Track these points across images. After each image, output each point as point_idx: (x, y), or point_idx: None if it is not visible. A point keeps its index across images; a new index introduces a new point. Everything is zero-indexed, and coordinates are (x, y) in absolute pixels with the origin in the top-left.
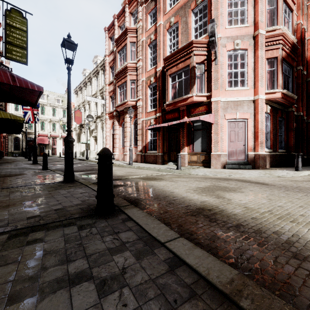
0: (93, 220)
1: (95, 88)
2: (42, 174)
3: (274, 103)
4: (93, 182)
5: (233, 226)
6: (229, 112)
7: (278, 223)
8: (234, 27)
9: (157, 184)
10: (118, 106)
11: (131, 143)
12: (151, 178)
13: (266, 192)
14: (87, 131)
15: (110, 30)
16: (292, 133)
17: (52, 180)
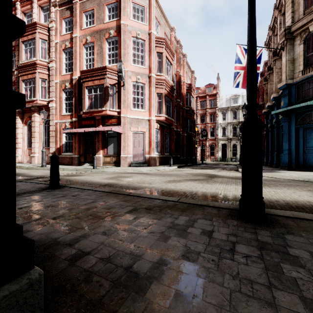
0: (52, 190)
1: None
2: None
3: (162, 123)
4: None
5: (119, 187)
6: (133, 126)
7: (137, 184)
8: (136, 66)
9: (79, 178)
10: None
11: (44, 145)
12: (73, 175)
13: (144, 176)
14: None
15: None
16: (173, 143)
17: None
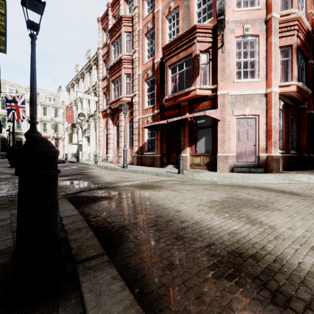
0: None
1: (87, 85)
2: (7, 181)
3: (286, 99)
4: (69, 193)
5: None
6: (237, 107)
7: None
8: (243, 9)
9: (155, 196)
10: (112, 103)
11: (125, 143)
12: (148, 186)
13: (312, 209)
14: (80, 131)
15: (104, 20)
16: (304, 133)
17: (11, 190)
